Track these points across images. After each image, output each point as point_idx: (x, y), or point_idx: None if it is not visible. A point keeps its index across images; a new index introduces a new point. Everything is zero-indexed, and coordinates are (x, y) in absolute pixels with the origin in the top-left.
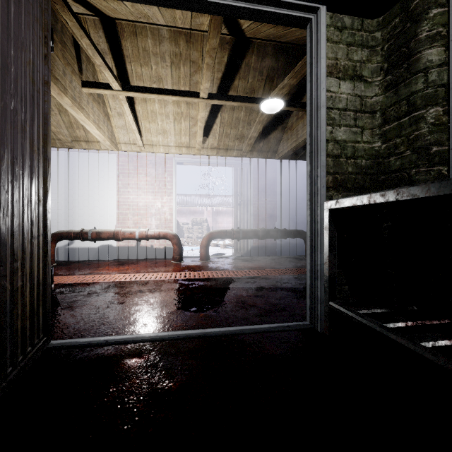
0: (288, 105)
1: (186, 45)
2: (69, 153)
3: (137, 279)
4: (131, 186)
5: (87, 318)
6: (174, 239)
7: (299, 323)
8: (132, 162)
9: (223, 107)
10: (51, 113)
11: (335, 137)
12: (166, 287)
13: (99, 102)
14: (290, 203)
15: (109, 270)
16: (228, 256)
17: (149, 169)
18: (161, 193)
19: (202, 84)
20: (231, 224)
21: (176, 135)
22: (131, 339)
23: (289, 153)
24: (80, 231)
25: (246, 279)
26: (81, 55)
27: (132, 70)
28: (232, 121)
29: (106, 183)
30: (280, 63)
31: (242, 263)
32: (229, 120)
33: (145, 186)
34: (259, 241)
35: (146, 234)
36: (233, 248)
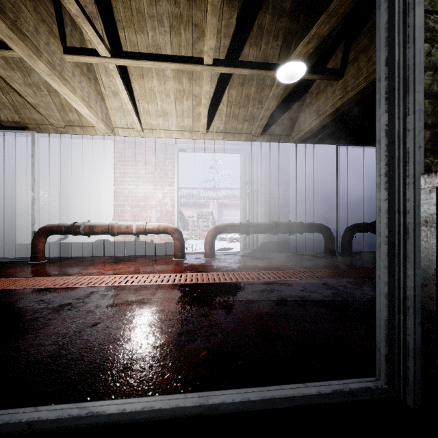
0: (310, 72)
1: (188, 3)
2: (63, 140)
3: (127, 283)
4: (129, 175)
5: (34, 356)
6: (175, 233)
7: (368, 384)
8: (130, 148)
9: (231, 82)
10: (41, 94)
11: (435, 62)
12: (160, 296)
13: (89, 77)
14: (306, 193)
15: (100, 269)
16: (236, 253)
17: (149, 156)
18: (162, 182)
19: (206, 41)
20: (236, 217)
21: (178, 117)
22: (74, 421)
23: (306, 135)
24: (72, 224)
25: (261, 285)
26: (63, 16)
27: (126, 38)
28: (240, 99)
29: (102, 173)
30: (300, 23)
31: (253, 262)
32: (237, 98)
33: (144, 175)
34: (270, 236)
35: (144, 228)
36: (241, 243)
